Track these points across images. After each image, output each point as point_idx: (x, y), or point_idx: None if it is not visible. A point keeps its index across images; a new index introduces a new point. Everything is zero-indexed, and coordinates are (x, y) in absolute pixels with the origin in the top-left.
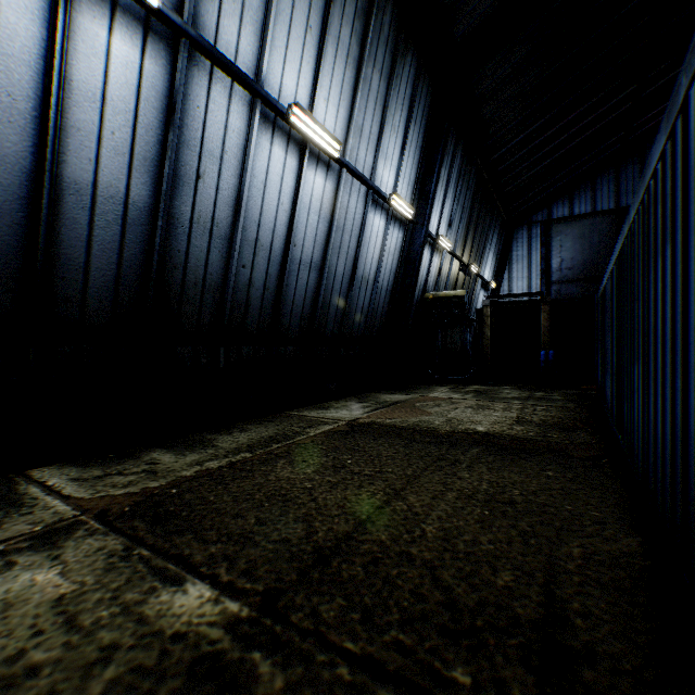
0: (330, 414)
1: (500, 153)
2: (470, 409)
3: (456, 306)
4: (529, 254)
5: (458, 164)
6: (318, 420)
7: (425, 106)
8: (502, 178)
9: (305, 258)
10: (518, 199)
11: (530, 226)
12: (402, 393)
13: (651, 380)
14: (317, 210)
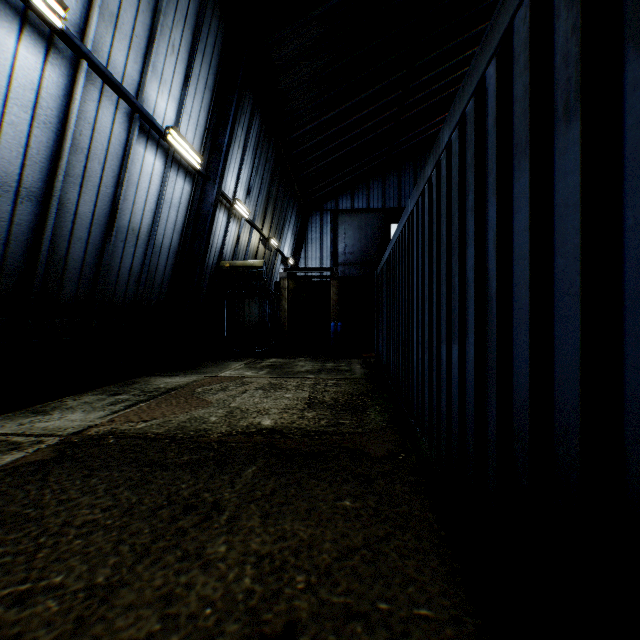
0: (45, 423)
1: (297, 134)
2: (261, 392)
3: (254, 277)
4: (321, 237)
5: (257, 131)
6: (6, 442)
7: (215, 44)
8: (299, 161)
9: (5, 177)
10: (313, 186)
11: (322, 213)
12: (186, 374)
13: (520, 378)
14: (29, 105)
